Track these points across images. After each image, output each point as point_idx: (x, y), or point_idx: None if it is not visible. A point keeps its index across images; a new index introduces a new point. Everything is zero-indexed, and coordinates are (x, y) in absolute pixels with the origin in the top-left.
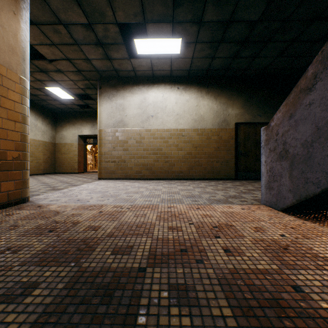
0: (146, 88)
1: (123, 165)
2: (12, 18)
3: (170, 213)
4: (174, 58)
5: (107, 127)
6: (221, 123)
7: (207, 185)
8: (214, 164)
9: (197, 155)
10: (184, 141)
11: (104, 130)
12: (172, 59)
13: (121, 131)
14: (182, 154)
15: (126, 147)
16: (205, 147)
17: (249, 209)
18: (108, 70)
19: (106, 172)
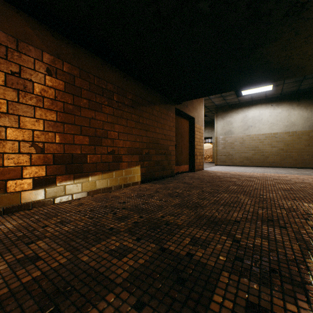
0: (246, 109)
1: (231, 157)
2: (202, 110)
3: (263, 174)
4: (267, 91)
5: (221, 135)
6: (311, 126)
7: (293, 170)
8: (304, 157)
9: (288, 150)
10: (276, 141)
11: (218, 137)
12: (266, 92)
13: (229, 137)
14: (275, 149)
15: (233, 146)
16: (295, 144)
17: (303, 175)
18: (222, 103)
19: (220, 161)
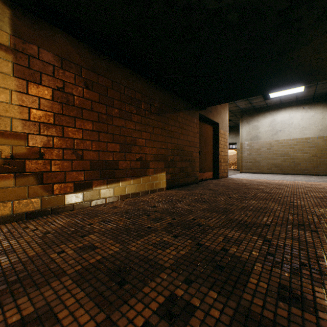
0: (275, 112)
1: (257, 164)
2: (226, 115)
3: (293, 182)
4: (298, 93)
5: (246, 141)
6: None
7: None
8: None
9: (322, 157)
10: (309, 147)
11: (243, 143)
12: (297, 94)
13: (255, 143)
14: (307, 156)
15: (259, 152)
16: None
17: None
18: (248, 107)
19: (245, 168)
